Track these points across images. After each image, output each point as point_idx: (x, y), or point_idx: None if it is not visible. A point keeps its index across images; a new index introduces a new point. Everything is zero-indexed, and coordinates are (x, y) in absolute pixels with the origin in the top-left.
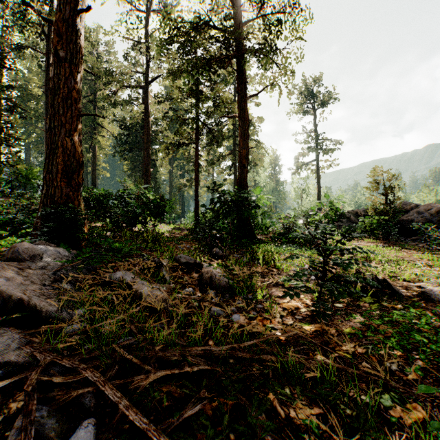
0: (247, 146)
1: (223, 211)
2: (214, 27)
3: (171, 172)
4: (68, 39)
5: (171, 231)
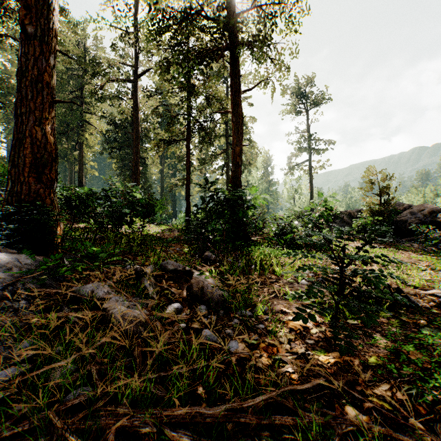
0: (240, 143)
1: (215, 211)
2: (206, 18)
3: (162, 171)
4: (38, 14)
5: (161, 232)
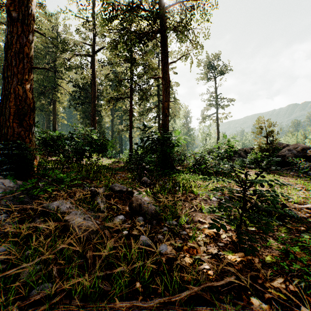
0: (168, 100)
1: (150, 148)
2: (144, 10)
3: (112, 120)
4: (20, 3)
5: (111, 163)
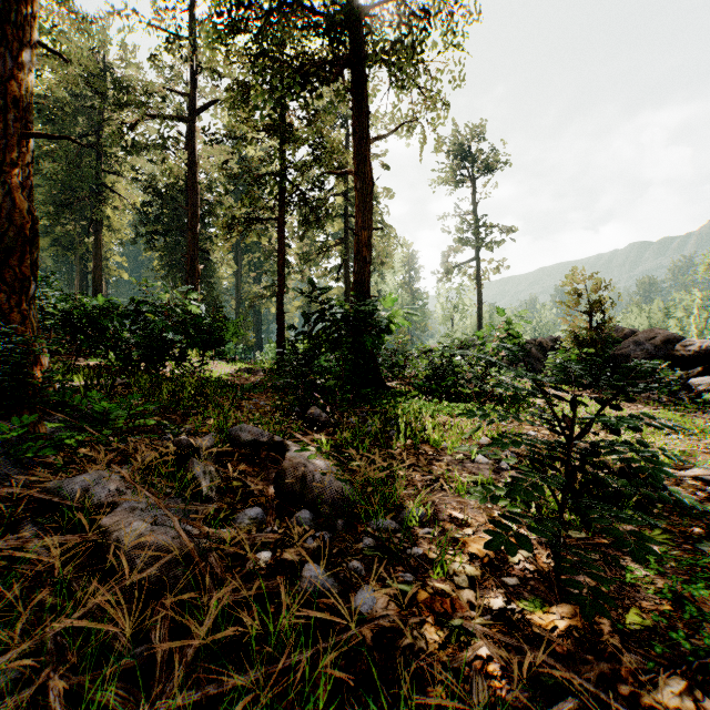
0: (369, 226)
1: (327, 338)
2: (312, 14)
3: (238, 273)
4: None
5: (234, 374)
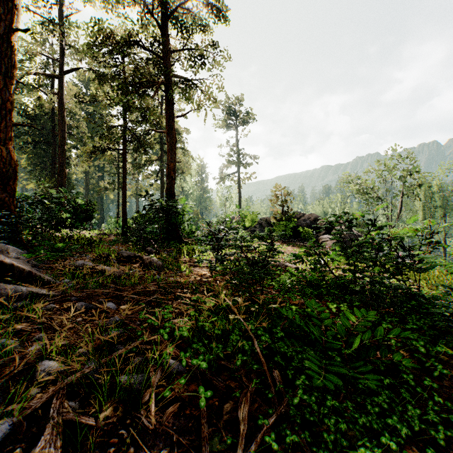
0: (174, 160)
1: (154, 217)
2: (144, 47)
3: (87, 172)
4: (3, 53)
5: (97, 236)
